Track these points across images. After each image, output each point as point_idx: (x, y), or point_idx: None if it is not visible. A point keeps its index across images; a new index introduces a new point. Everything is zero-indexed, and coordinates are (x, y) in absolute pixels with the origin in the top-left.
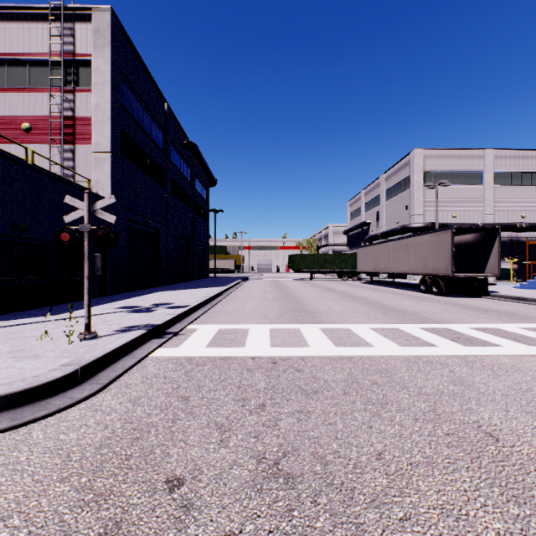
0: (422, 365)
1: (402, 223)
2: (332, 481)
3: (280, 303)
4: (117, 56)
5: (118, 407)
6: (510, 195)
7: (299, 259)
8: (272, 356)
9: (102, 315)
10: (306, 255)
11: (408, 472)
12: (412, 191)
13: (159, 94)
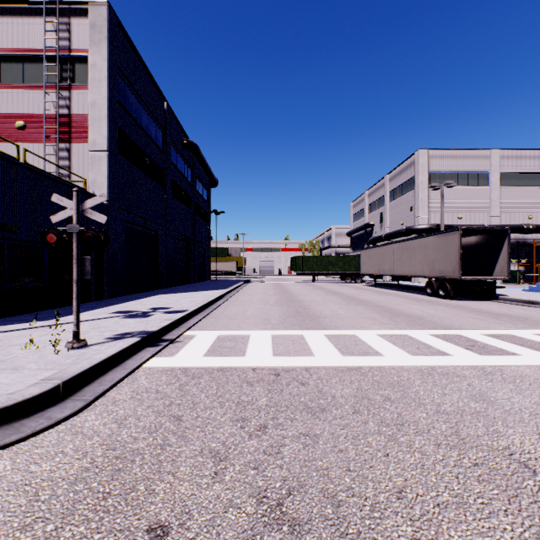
0: (437, 377)
1: (406, 224)
2: (347, 529)
3: (282, 307)
4: (114, 52)
5: (101, 429)
6: (517, 196)
7: (301, 261)
8: (274, 366)
9: (96, 320)
10: (309, 257)
11: (436, 517)
12: (417, 192)
13: (158, 92)
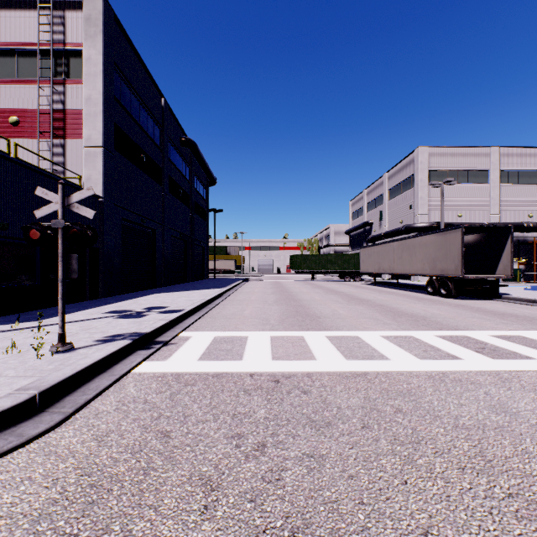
0: (450, 385)
1: (406, 222)
2: None
3: (281, 306)
4: (110, 46)
5: (78, 448)
6: (517, 194)
7: (300, 259)
8: (274, 372)
9: (87, 321)
10: (308, 255)
11: None
12: (416, 190)
13: (156, 88)
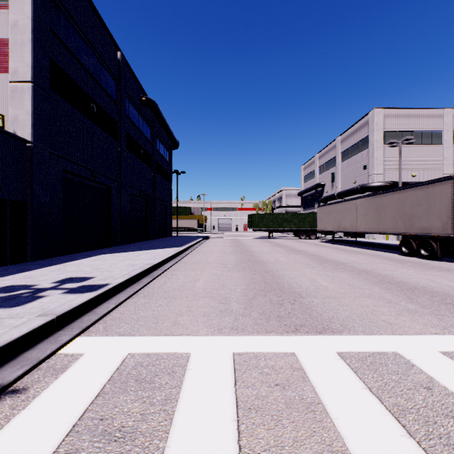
0: None
1: (359, 182)
2: None
3: (244, 273)
4: None
5: None
6: None
7: (258, 218)
8: None
9: None
10: (265, 214)
11: None
12: (371, 150)
13: (110, 39)
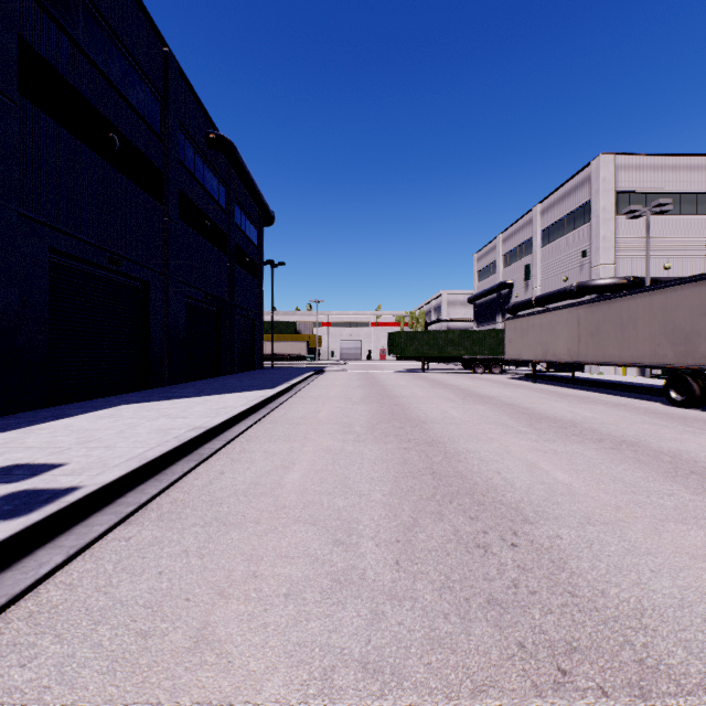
0: None
1: (574, 280)
2: None
3: (386, 447)
4: None
5: None
6: None
7: (405, 339)
8: None
9: None
10: (417, 332)
11: None
12: (595, 225)
13: (149, 24)
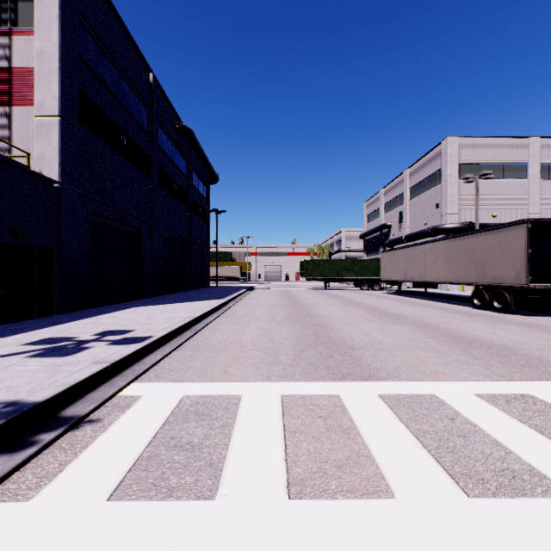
0: None
1: (431, 224)
2: None
3: (294, 327)
4: None
5: None
6: None
7: (312, 265)
8: None
9: None
10: (320, 260)
11: None
12: (444, 186)
13: (142, 60)
